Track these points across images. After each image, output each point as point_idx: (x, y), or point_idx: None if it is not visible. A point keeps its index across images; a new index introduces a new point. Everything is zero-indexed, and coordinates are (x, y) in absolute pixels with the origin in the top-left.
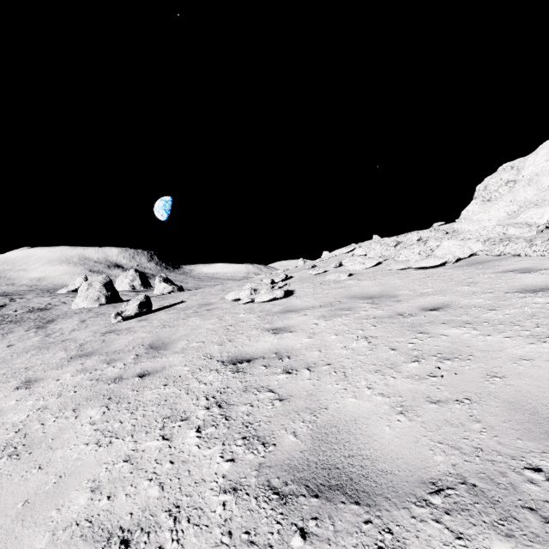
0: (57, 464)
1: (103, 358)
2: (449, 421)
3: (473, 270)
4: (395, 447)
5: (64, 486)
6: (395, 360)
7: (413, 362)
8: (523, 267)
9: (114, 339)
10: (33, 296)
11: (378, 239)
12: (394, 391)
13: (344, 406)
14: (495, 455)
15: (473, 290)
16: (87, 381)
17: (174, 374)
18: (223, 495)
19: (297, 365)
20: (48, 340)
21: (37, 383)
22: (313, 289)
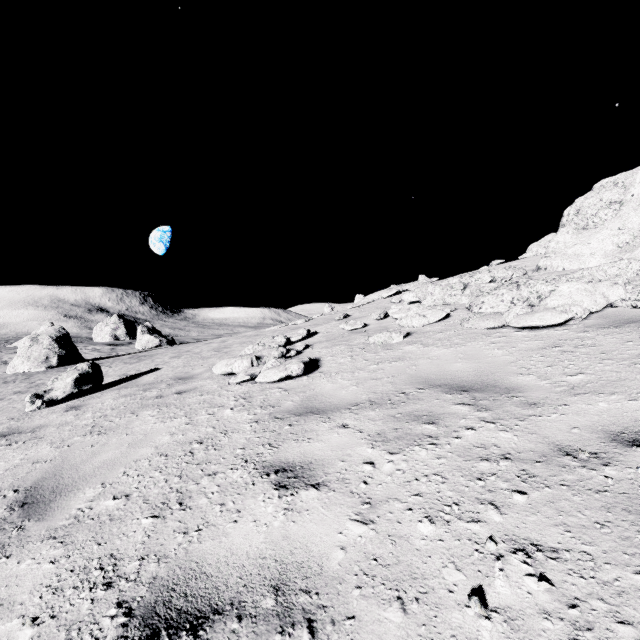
0: None
1: None
2: None
3: (636, 336)
4: None
5: None
6: None
7: None
8: None
9: None
10: None
11: (427, 280)
12: None
13: None
14: None
15: None
16: None
17: None
18: None
19: None
20: None
21: None
22: (351, 359)
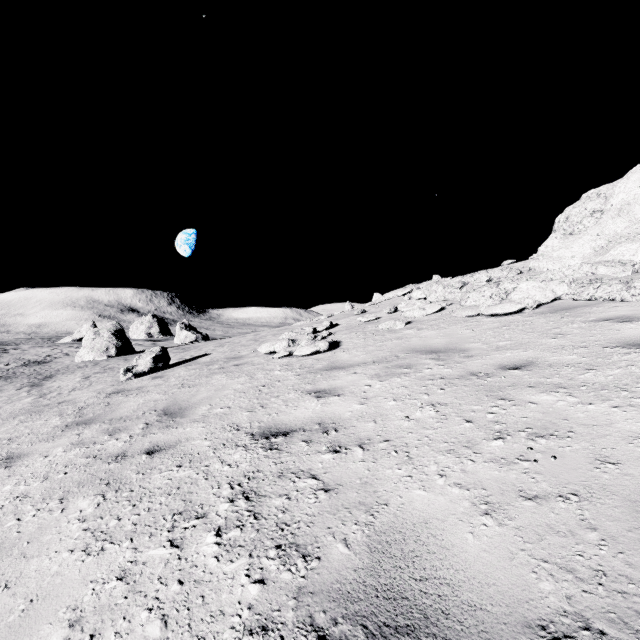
0: (29, 581)
1: (105, 428)
2: (553, 527)
3: (558, 318)
4: (483, 566)
5: (34, 617)
6: (472, 436)
7: (496, 439)
8: (621, 314)
9: (121, 401)
10: (29, 346)
11: (439, 280)
12: (474, 481)
13: (410, 501)
14: (625, 584)
15: (561, 343)
16: (83, 458)
17: (191, 451)
18: (248, 638)
19: (346, 441)
20: (42, 402)
21: (20, 460)
22: (364, 340)
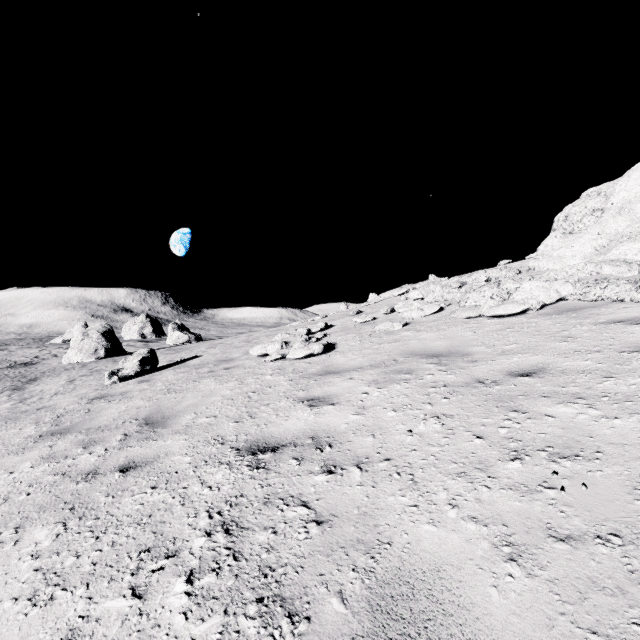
0: None
1: (80, 439)
2: (596, 581)
3: (565, 320)
4: (514, 637)
5: None
6: (484, 456)
7: (513, 460)
8: (633, 316)
9: (102, 408)
10: (17, 347)
11: (436, 280)
12: (492, 513)
13: (417, 539)
14: None
15: (572, 347)
16: (50, 476)
17: (169, 468)
18: None
19: (342, 460)
20: (20, 408)
21: None
22: (360, 342)
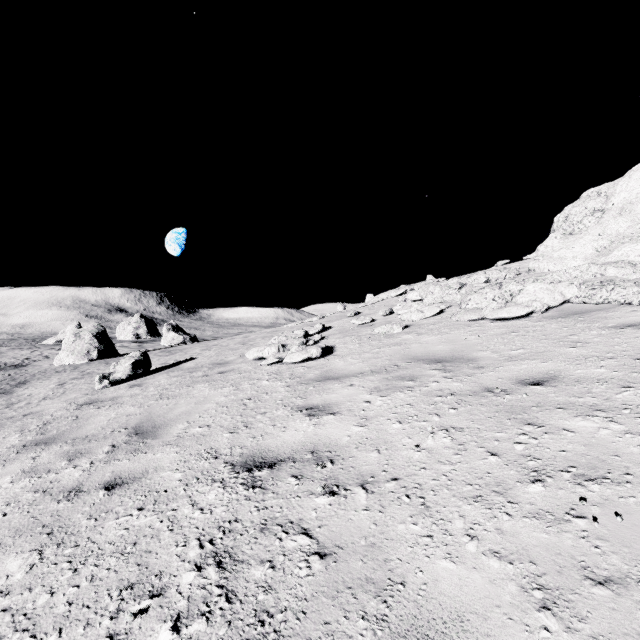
0: None
1: (65, 450)
2: None
3: (572, 324)
4: None
5: None
6: (501, 477)
7: (534, 482)
8: None
9: (91, 415)
10: (8, 348)
11: (433, 280)
12: (517, 548)
13: (434, 579)
14: None
15: (584, 353)
16: (30, 493)
17: (158, 486)
18: None
19: (345, 478)
20: (6, 414)
21: None
22: (359, 345)
